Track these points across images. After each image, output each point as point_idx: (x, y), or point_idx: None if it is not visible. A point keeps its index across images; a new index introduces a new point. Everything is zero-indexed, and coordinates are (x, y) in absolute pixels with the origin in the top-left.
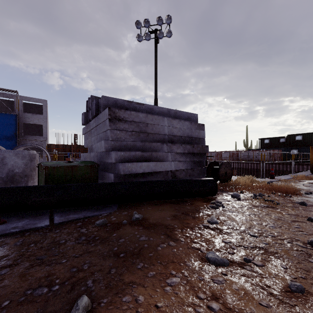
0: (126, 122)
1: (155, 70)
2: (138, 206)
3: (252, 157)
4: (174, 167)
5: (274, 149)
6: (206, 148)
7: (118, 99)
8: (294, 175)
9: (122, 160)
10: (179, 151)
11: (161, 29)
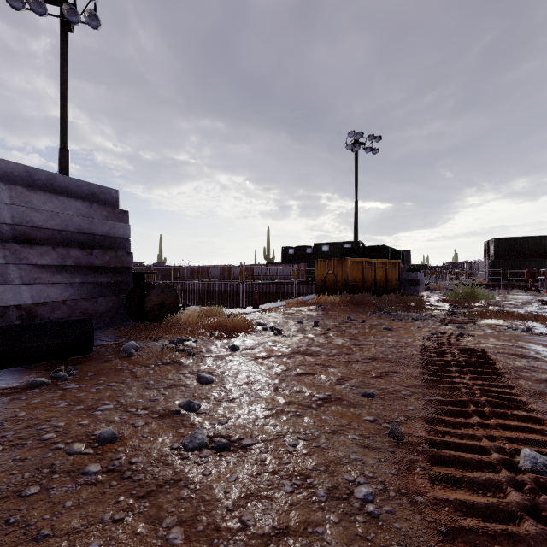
0: None
1: (62, 86)
2: None
3: (272, 274)
4: (32, 298)
5: (299, 263)
6: (127, 257)
7: None
8: (289, 301)
9: None
10: (48, 263)
11: (75, 4)
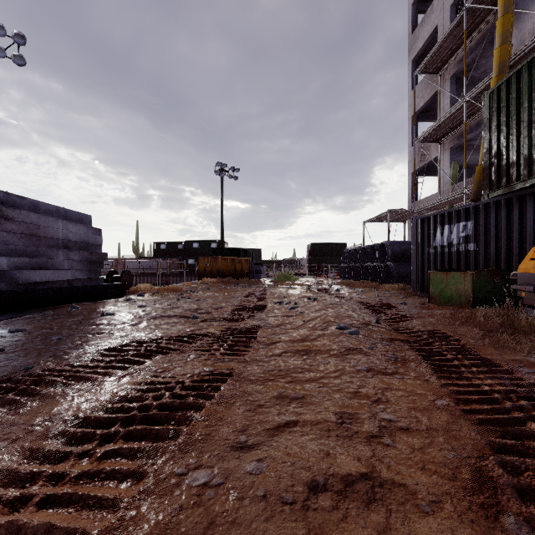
0: (15, 222)
1: None
2: (61, 307)
3: (146, 267)
4: (71, 277)
5: (172, 257)
6: (105, 256)
7: None
8: (185, 283)
9: (15, 268)
10: (77, 259)
11: None
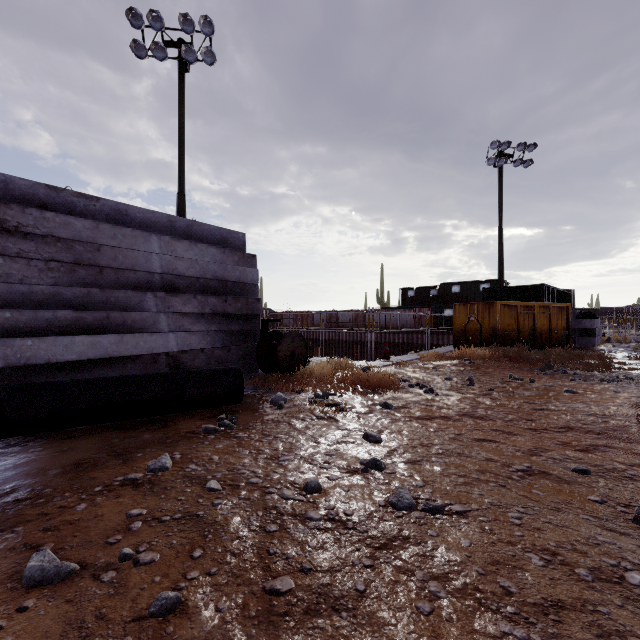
0: (30, 236)
1: (180, 129)
2: (13, 446)
3: (388, 321)
4: (177, 346)
5: (421, 307)
6: (257, 304)
7: (15, 178)
8: (423, 354)
9: (6, 332)
10: (190, 311)
11: (191, 43)
